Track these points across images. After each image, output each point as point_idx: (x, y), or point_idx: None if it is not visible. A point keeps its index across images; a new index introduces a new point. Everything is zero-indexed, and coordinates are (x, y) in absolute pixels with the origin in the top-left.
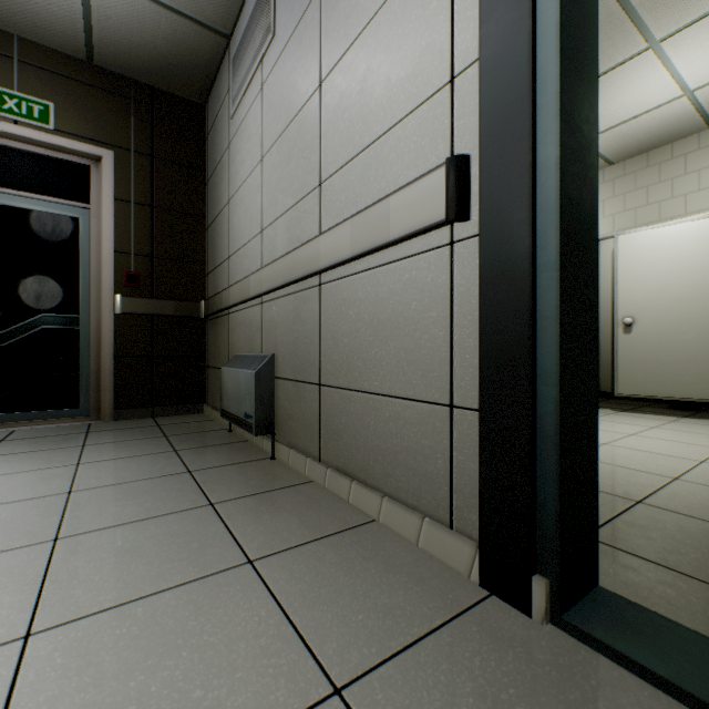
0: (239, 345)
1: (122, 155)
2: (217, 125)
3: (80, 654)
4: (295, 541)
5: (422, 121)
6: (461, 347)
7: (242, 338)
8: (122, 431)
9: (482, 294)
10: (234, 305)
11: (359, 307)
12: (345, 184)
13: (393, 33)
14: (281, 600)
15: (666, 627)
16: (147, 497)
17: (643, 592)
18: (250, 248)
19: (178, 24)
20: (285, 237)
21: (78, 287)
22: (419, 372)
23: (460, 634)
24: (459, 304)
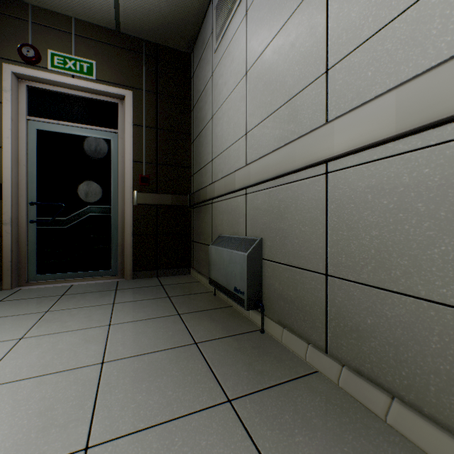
0: (222, 227)
1: (137, 94)
2: (201, 64)
3: None
4: None
5: None
6: None
7: (224, 222)
8: (138, 290)
9: None
10: (218, 196)
11: (403, 194)
12: (372, 57)
13: None
14: None
15: None
16: (166, 380)
17: None
18: (233, 150)
19: None
20: (274, 134)
21: (110, 187)
22: None
23: None
24: None
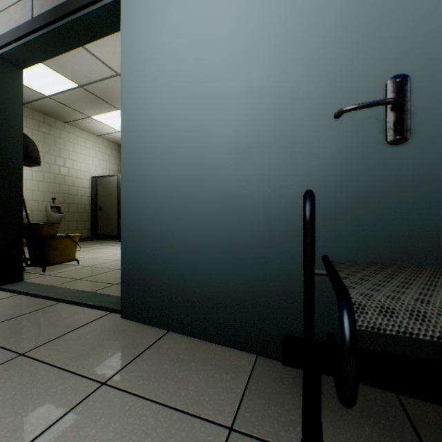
0: None
1: None
2: None
3: None
4: None
5: None
6: None
7: None
8: None
9: None
10: None
11: None
12: None
13: None
14: None
15: (28, 283)
16: None
17: (41, 281)
18: None
19: None
20: None
21: None
22: None
23: None
24: None
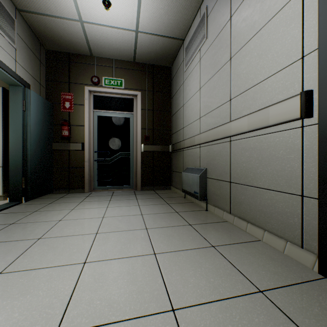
0: (188, 163)
1: (143, 93)
2: (177, 75)
3: (171, 261)
4: (227, 242)
5: (285, 74)
6: (307, 171)
7: (189, 160)
8: (146, 195)
9: (320, 149)
10: (186, 147)
11: (251, 151)
12: (243, 100)
13: (270, 38)
14: (230, 260)
15: None
16: (167, 219)
17: None
18: (194, 124)
19: (165, 41)
20: (212, 121)
21: (129, 142)
22: (284, 180)
23: (310, 287)
24: (306, 152)
